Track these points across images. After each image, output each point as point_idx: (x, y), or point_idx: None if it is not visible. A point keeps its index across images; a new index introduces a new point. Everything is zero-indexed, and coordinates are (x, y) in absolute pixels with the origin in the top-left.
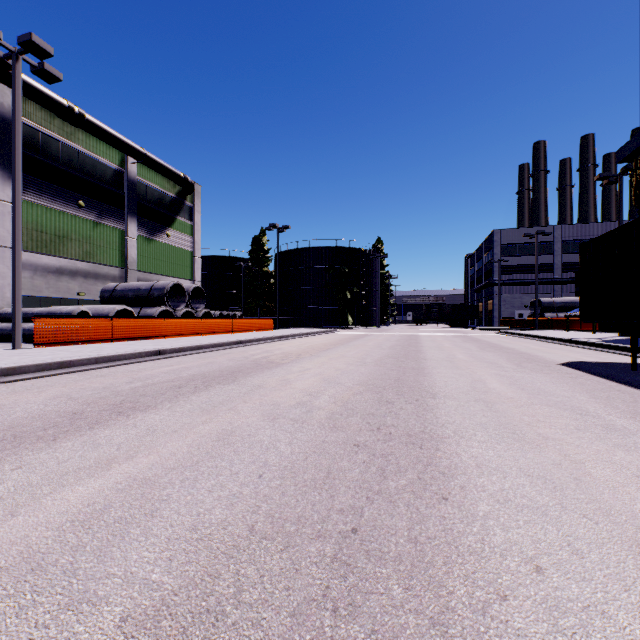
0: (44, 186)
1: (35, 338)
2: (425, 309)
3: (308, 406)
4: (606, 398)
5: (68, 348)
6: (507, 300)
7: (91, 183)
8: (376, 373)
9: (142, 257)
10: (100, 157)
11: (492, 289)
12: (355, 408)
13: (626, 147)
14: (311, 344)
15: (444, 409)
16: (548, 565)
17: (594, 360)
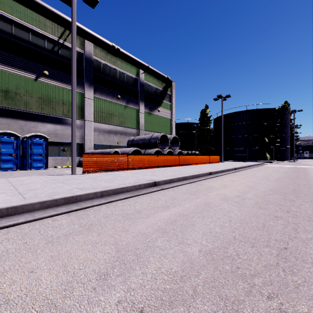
0: (103, 89)
1: (83, 167)
2: None
3: None
4: None
5: (99, 175)
6: None
7: (123, 86)
8: None
9: (146, 123)
10: (127, 72)
11: None
12: None
13: None
14: (274, 177)
15: None
16: None
17: None
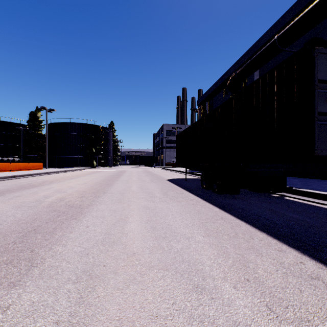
0: None
1: None
2: (134, 158)
3: (41, 201)
4: (164, 189)
5: None
6: (168, 155)
7: None
8: (88, 187)
9: None
10: None
11: (163, 150)
12: (65, 200)
13: (199, 100)
14: (64, 176)
15: (104, 197)
16: (91, 226)
17: (179, 178)
